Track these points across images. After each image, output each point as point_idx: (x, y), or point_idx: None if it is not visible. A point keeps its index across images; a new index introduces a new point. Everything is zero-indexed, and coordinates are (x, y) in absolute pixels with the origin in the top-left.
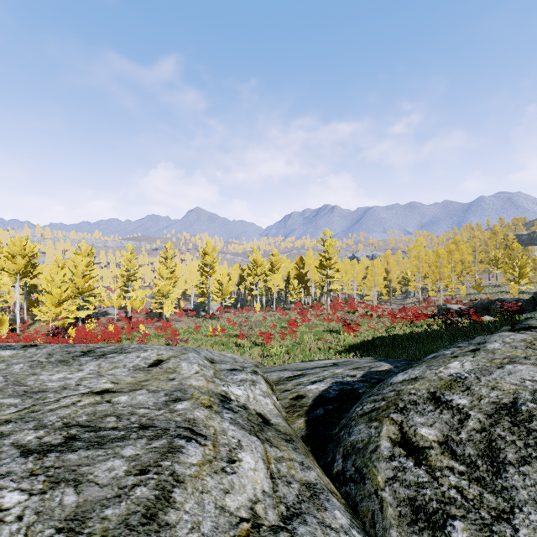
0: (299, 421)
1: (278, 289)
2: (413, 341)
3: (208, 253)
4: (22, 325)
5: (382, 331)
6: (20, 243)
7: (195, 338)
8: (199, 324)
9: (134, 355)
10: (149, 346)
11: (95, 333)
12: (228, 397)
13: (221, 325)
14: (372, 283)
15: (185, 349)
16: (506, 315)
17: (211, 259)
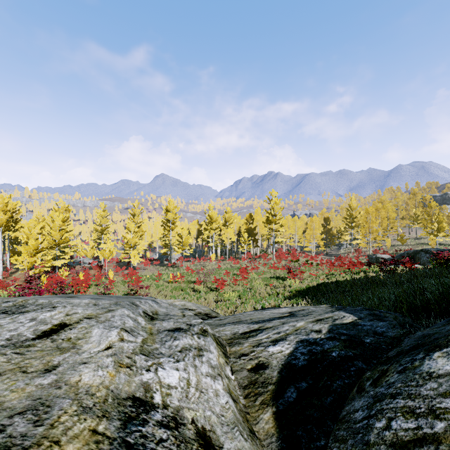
0: (265, 416)
1: (230, 242)
2: (356, 287)
3: (170, 210)
4: (4, 273)
5: (323, 278)
6: (2, 201)
7: (157, 284)
8: (162, 271)
9: (29, 316)
10: (64, 302)
11: (66, 280)
12: (148, 400)
13: (181, 272)
14: (311, 236)
15: (116, 303)
16: (441, 262)
17: (172, 216)
